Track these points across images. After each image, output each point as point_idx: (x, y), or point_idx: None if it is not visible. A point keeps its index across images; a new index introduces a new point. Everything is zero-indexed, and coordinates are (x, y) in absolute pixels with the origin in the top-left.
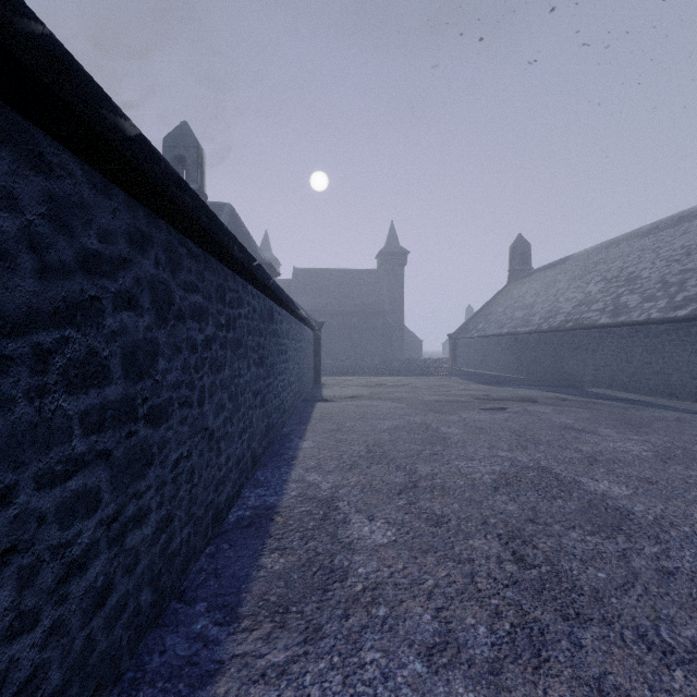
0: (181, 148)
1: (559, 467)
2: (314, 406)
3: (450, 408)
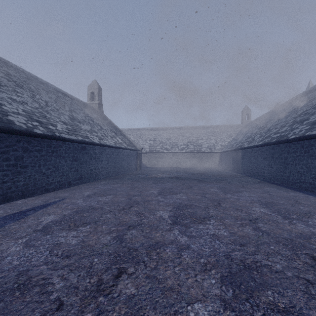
0: None
1: (220, 193)
2: None
3: (276, 254)
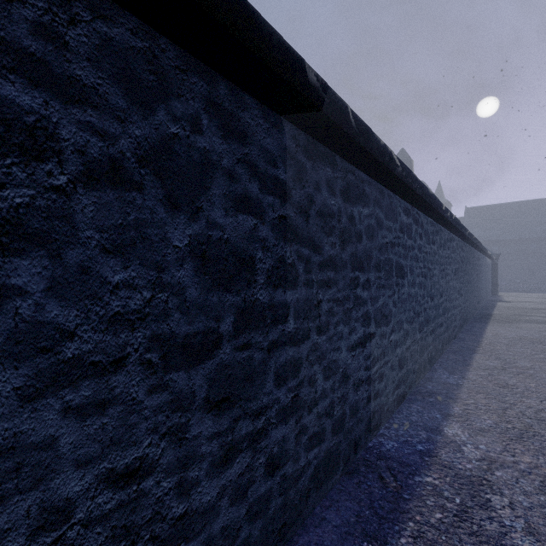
0: None
1: None
2: (496, 303)
3: None
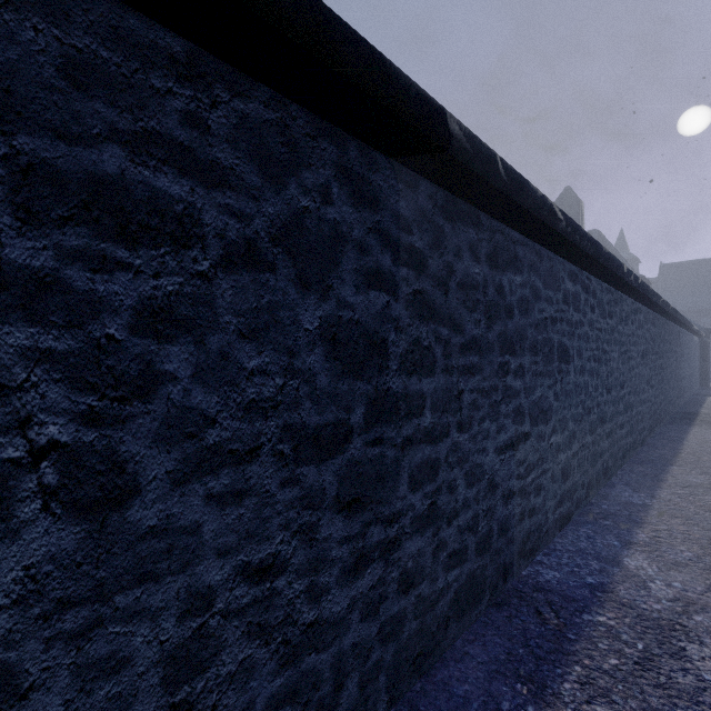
0: (565, 208)
1: None
2: (705, 398)
3: None
